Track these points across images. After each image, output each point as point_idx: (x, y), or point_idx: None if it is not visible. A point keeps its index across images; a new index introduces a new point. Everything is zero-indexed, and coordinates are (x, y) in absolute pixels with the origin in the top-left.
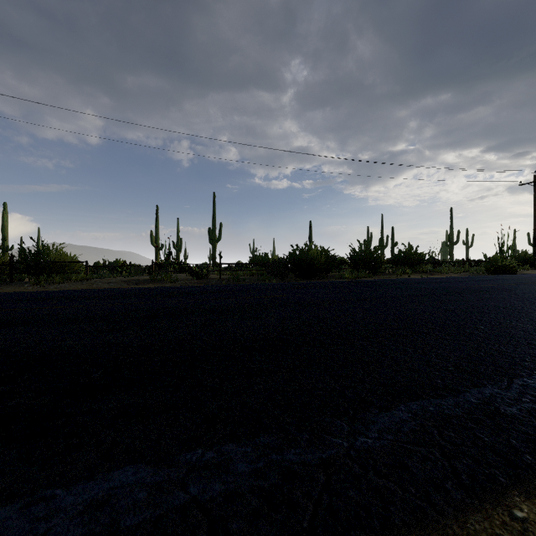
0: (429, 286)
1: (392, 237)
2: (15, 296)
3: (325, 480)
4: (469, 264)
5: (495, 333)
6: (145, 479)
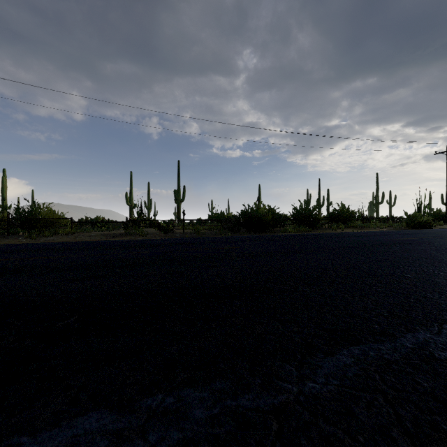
0: (360, 239)
1: (327, 197)
2: (10, 248)
3: (277, 427)
4: (392, 220)
5: (421, 281)
6: (107, 426)
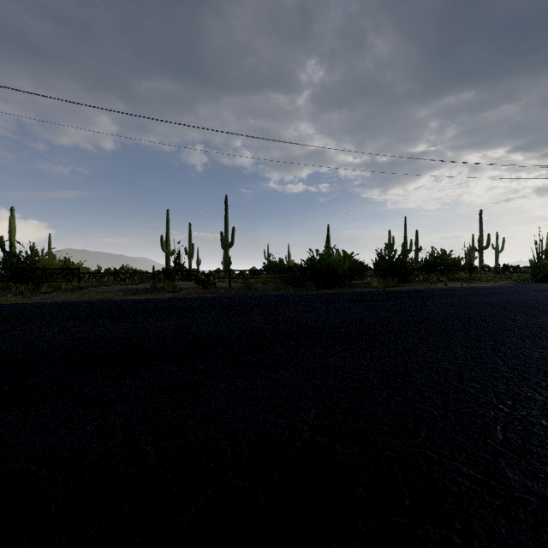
0: (487, 299)
1: (416, 241)
2: None
3: None
4: (506, 270)
5: None
6: None
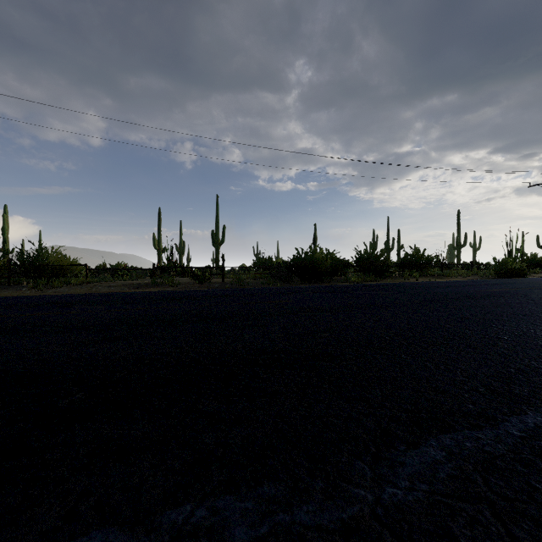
0: (439, 290)
1: (398, 240)
2: (10, 301)
3: None
4: (477, 267)
5: (521, 345)
6: None
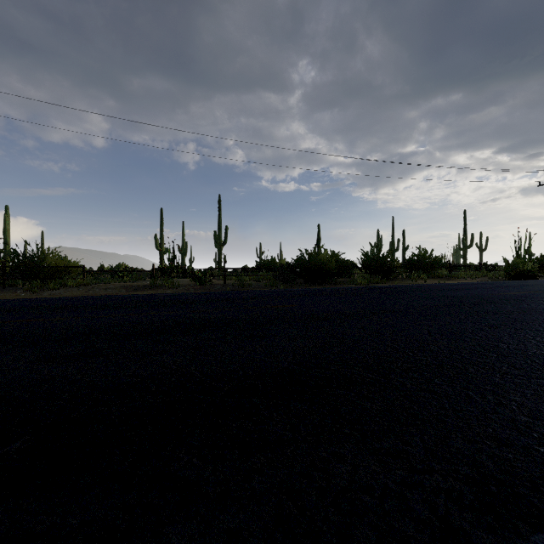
0: (452, 293)
1: (403, 240)
2: None
3: None
4: (485, 268)
5: None
6: None
